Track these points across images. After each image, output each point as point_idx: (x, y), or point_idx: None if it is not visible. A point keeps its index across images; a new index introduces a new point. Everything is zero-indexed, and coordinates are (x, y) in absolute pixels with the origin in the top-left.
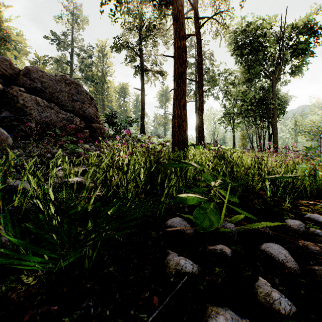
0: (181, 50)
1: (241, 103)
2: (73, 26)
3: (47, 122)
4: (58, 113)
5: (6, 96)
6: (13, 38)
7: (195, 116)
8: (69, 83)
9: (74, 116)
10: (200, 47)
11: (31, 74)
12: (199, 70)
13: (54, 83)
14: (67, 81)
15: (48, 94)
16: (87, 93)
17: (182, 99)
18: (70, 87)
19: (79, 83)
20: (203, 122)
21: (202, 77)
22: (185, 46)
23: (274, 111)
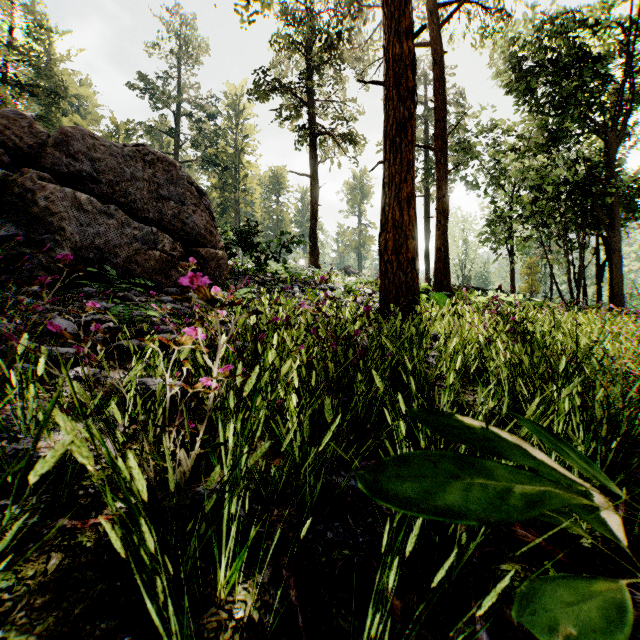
0: (402, 64)
1: (530, 195)
2: (179, 61)
3: (99, 247)
4: (123, 226)
5: (9, 192)
6: (73, 91)
7: (425, 229)
8: (152, 161)
9: (160, 232)
10: (440, 70)
11: (72, 144)
12: (438, 124)
13: (118, 161)
14: (147, 157)
15: (105, 185)
16: (191, 183)
17: (406, 183)
18: (155, 169)
19: (174, 161)
20: (446, 238)
21: (444, 138)
22: (413, 53)
23: (614, 210)
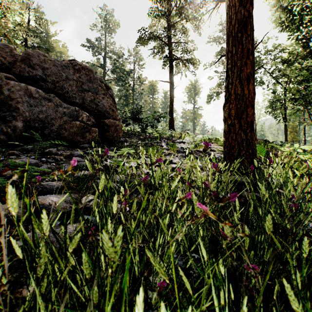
0: None
1: (299, 86)
2: (105, 31)
3: (42, 119)
4: (57, 106)
5: None
6: (58, 50)
7: None
8: (78, 69)
9: (80, 110)
10: None
11: (32, 60)
12: None
13: (59, 69)
14: (76, 67)
15: (51, 83)
16: (102, 82)
17: (246, 66)
18: (80, 74)
19: (92, 69)
20: None
21: (252, 50)
22: None
23: None
